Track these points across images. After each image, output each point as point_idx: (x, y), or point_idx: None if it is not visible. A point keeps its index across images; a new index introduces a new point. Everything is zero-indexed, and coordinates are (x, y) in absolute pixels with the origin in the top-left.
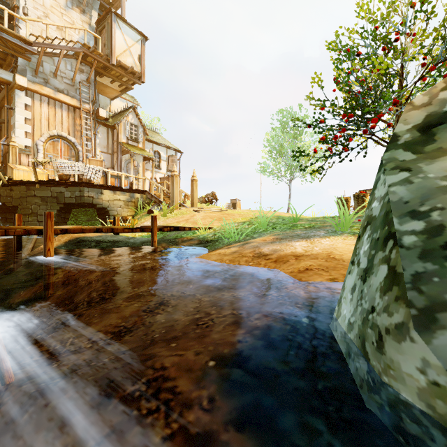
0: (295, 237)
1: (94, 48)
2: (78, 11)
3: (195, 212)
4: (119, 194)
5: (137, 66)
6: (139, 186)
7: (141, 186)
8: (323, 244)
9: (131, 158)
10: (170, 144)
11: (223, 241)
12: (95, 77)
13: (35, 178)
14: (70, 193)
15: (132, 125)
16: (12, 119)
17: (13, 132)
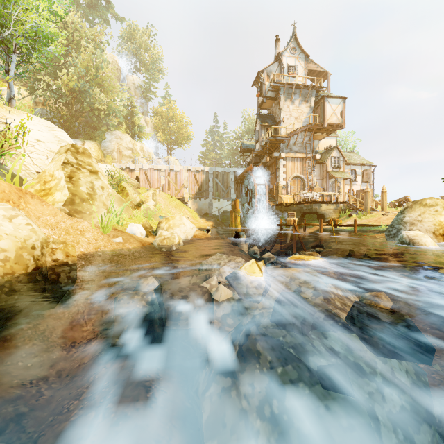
0: None
1: (315, 124)
2: (304, 103)
3: (382, 215)
4: (329, 205)
5: (339, 119)
6: (340, 197)
7: (341, 197)
8: None
9: (336, 181)
10: (364, 161)
11: None
12: (313, 136)
13: (294, 202)
14: (305, 207)
15: (335, 158)
16: (278, 173)
17: (278, 179)
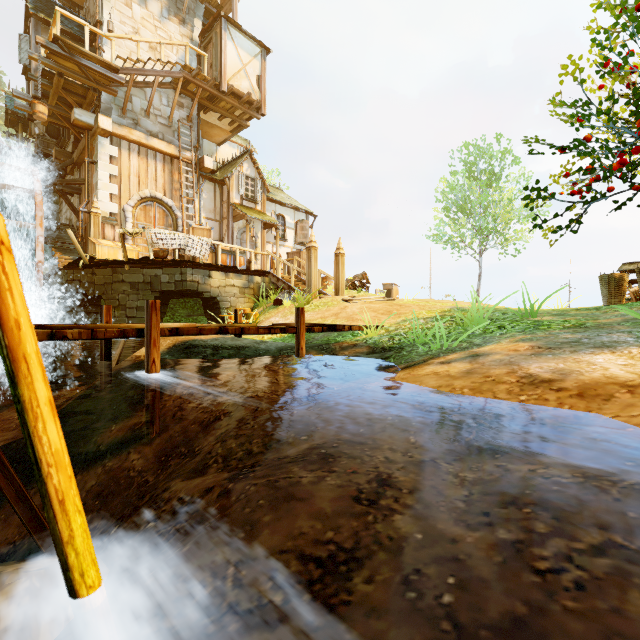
0: (575, 344)
1: (198, 70)
2: (176, 22)
3: (346, 303)
4: (232, 277)
5: (256, 91)
6: (257, 265)
7: (260, 265)
8: None
9: (248, 225)
10: (298, 205)
11: (414, 349)
12: (198, 113)
13: (124, 256)
14: (168, 276)
15: (247, 178)
16: (94, 177)
17: (95, 195)
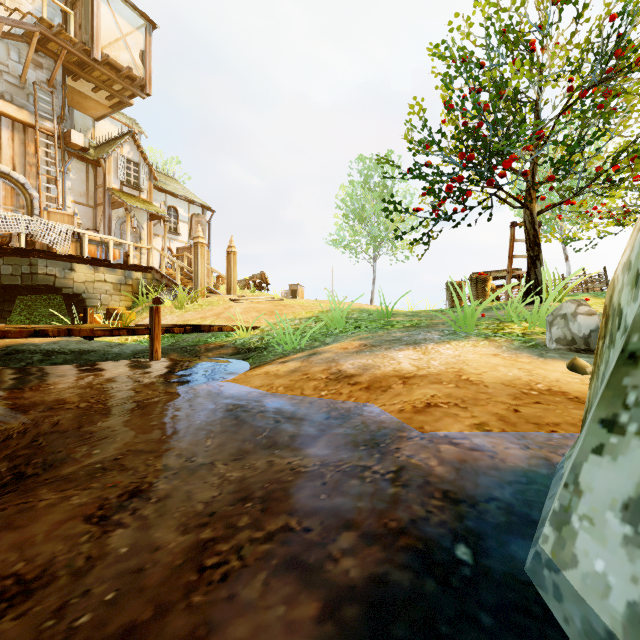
0: (394, 342)
1: (60, 28)
2: None
3: (233, 302)
4: (103, 272)
5: (139, 67)
6: (142, 260)
7: (145, 260)
8: (444, 355)
9: (128, 214)
10: (194, 198)
11: (275, 349)
12: (63, 79)
13: None
14: (11, 267)
15: (130, 162)
16: None
17: None
